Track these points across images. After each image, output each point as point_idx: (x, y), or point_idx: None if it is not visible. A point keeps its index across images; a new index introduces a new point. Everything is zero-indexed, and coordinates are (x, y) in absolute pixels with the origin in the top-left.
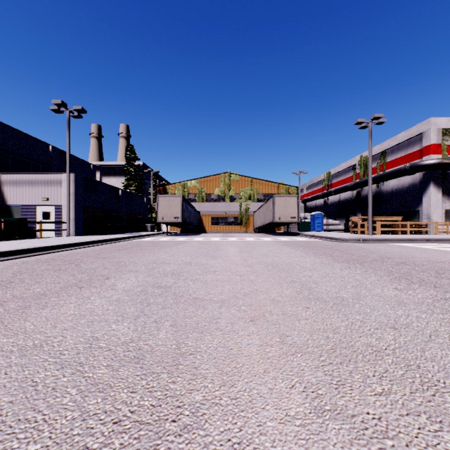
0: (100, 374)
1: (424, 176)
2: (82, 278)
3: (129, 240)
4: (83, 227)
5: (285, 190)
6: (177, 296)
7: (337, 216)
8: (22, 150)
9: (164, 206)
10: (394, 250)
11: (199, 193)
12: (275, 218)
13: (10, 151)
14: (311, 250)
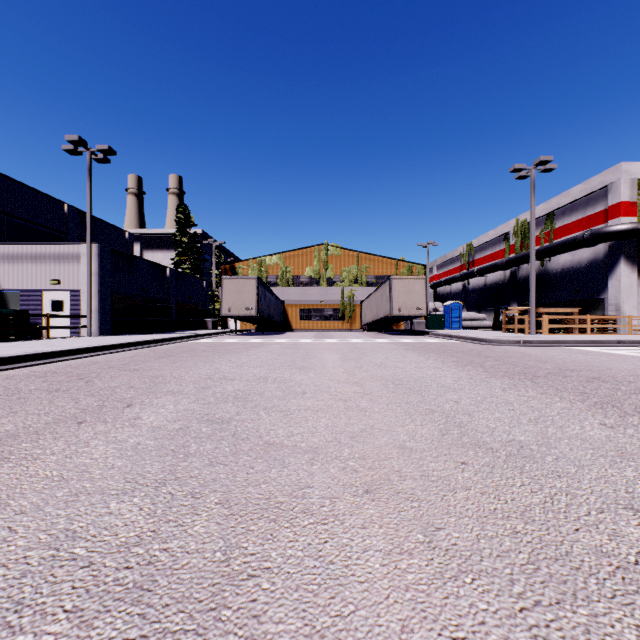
0: (50, 637)
1: (611, 248)
2: (89, 404)
3: (179, 343)
4: (111, 323)
5: (406, 269)
6: (238, 439)
7: (481, 307)
8: (23, 210)
9: (231, 292)
10: (575, 358)
11: (282, 274)
12: (394, 310)
13: (6, 212)
14: (449, 358)
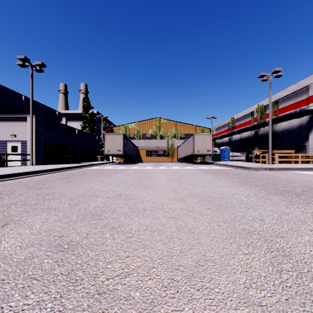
0: None
1: (310, 118)
2: None
3: (79, 169)
4: (44, 158)
5: (200, 130)
6: (70, 282)
7: (239, 149)
8: None
9: (109, 142)
10: (306, 179)
11: (137, 133)
12: (195, 151)
13: None
14: (232, 179)
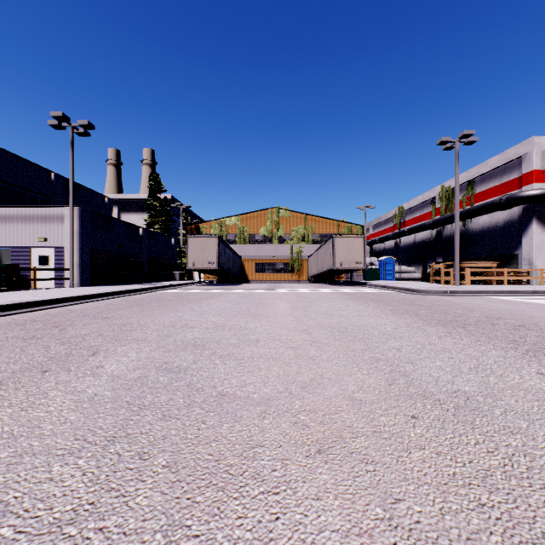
0: None
1: (524, 210)
2: (57, 352)
3: (149, 292)
4: (91, 275)
5: (347, 229)
6: (193, 389)
7: (411, 261)
8: (15, 177)
9: (195, 249)
10: (497, 306)
11: (240, 233)
12: (336, 264)
13: (0, 179)
14: (387, 306)
